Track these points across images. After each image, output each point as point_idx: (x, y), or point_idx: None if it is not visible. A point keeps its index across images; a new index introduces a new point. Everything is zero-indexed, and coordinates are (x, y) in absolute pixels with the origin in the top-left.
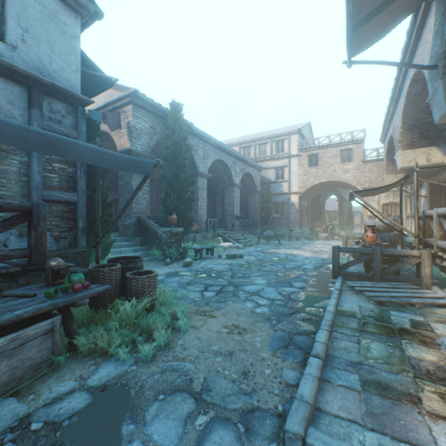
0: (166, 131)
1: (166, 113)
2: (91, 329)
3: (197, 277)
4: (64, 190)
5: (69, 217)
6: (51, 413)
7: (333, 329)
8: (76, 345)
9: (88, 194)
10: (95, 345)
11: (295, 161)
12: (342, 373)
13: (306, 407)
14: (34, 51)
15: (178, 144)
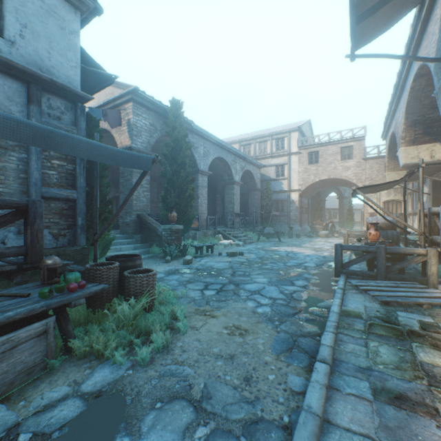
0: (167, 128)
1: (166, 110)
2: (88, 329)
3: (197, 274)
4: (63, 187)
5: (68, 215)
6: (41, 423)
7: (338, 331)
8: (71, 347)
9: (87, 191)
10: (90, 348)
11: (295, 158)
12: (351, 380)
13: (315, 420)
14: (33, 47)
15: (178, 141)
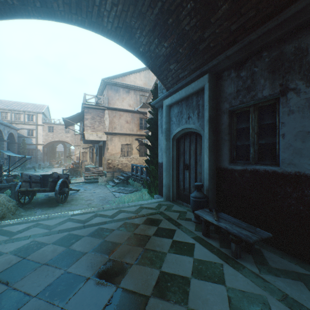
0: None
1: None
2: None
3: None
4: None
5: None
6: None
7: None
8: None
9: None
10: None
11: (41, 128)
12: None
13: None
14: None
15: None
